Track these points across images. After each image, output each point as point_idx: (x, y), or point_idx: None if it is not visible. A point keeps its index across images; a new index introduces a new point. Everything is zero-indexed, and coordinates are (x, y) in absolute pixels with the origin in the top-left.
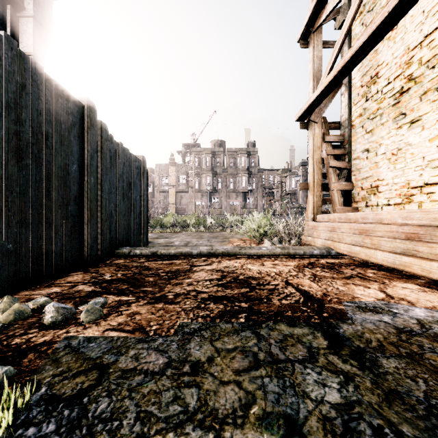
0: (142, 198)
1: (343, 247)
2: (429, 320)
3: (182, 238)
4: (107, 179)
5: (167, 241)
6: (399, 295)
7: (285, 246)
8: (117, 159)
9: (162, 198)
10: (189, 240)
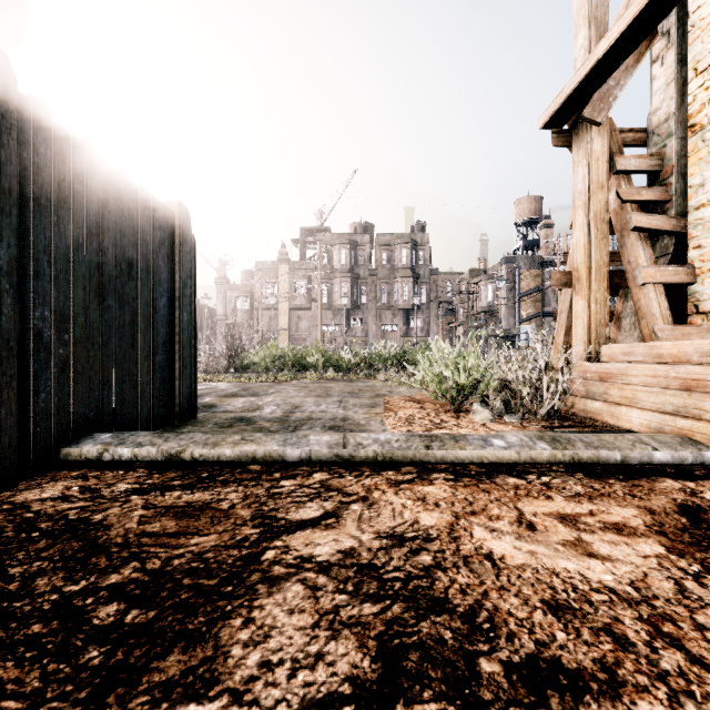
0: (177, 303)
1: None
2: None
3: (286, 396)
4: (3, 227)
5: (249, 403)
6: None
7: (524, 420)
8: (71, 181)
9: (266, 319)
10: (299, 401)
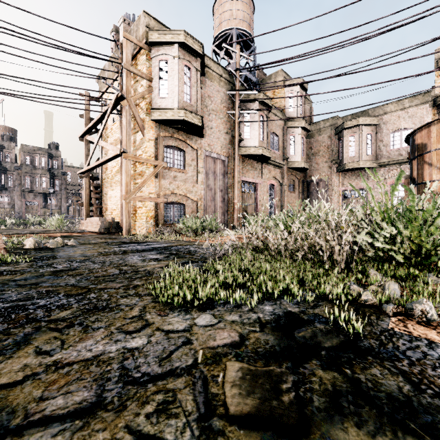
0: None
1: (88, 228)
2: (85, 235)
3: None
4: None
5: None
6: (87, 234)
7: None
8: None
9: None
10: None
